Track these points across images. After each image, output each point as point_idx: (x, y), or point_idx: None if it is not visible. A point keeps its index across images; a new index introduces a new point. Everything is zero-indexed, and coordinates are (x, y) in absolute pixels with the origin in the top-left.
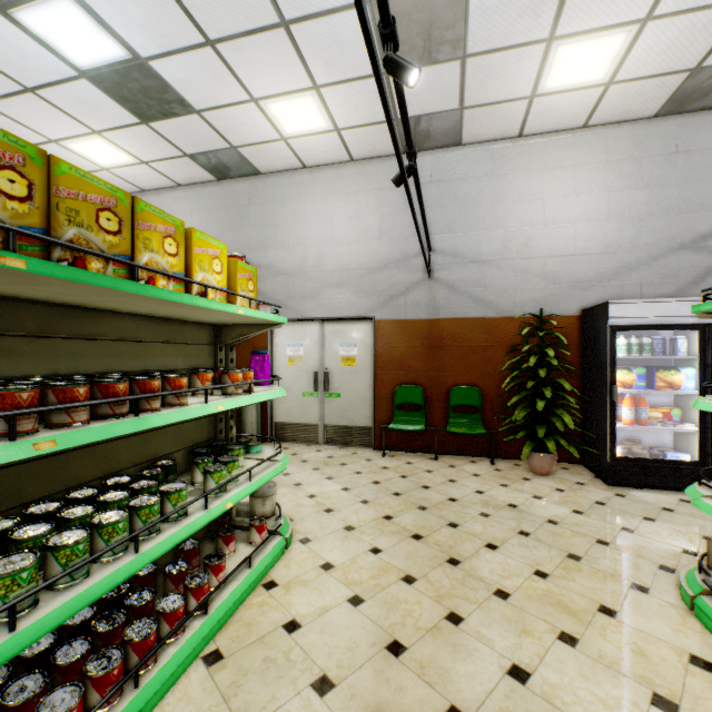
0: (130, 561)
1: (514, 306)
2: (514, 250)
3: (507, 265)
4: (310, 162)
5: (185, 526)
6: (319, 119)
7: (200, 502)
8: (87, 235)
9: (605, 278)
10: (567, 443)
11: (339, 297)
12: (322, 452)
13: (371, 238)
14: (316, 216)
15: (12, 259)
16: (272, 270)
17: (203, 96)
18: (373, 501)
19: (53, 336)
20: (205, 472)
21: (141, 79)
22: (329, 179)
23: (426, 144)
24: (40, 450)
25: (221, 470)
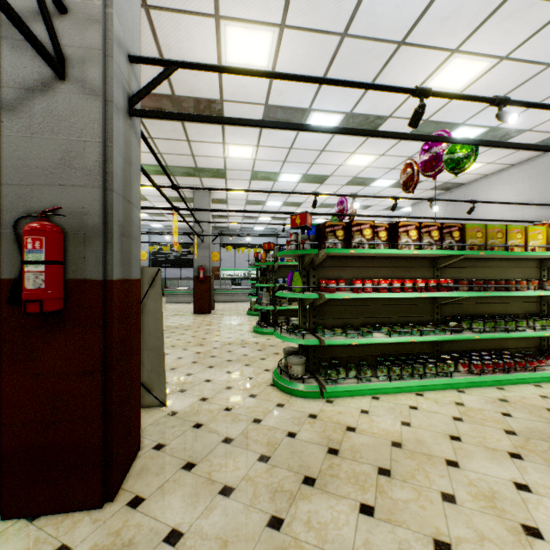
0: (505, 334)
1: None
2: None
3: None
4: None
5: (524, 333)
6: None
7: (531, 330)
8: (493, 241)
9: None
10: None
11: None
12: None
13: None
14: None
15: (481, 252)
16: None
17: (531, 123)
18: None
19: (476, 267)
20: (533, 320)
21: (492, 134)
22: None
23: None
24: (485, 295)
25: (542, 320)
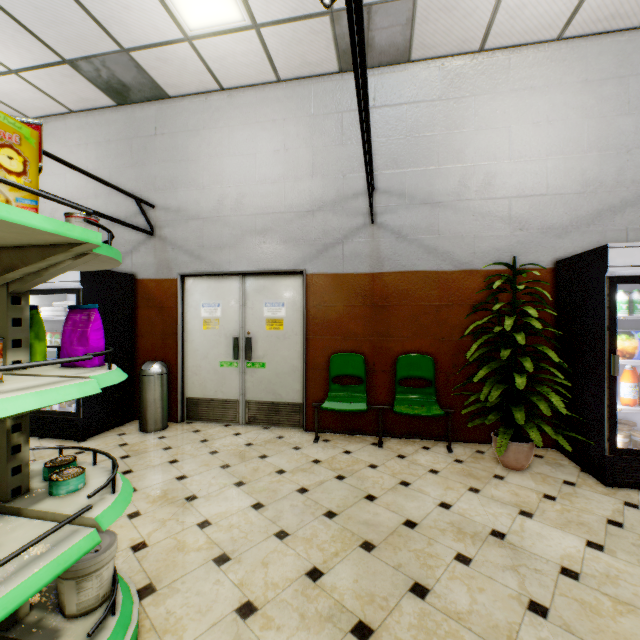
0: None
1: (474, 257)
2: (474, 189)
3: (466, 207)
4: (228, 82)
5: None
6: (230, 5)
7: None
8: None
9: (584, 223)
10: (552, 429)
11: (264, 246)
12: (240, 436)
13: (301, 175)
14: (236, 148)
15: None
16: (182, 214)
17: None
18: (294, 532)
19: None
20: None
21: None
22: (252, 104)
23: (368, 57)
24: None
25: None
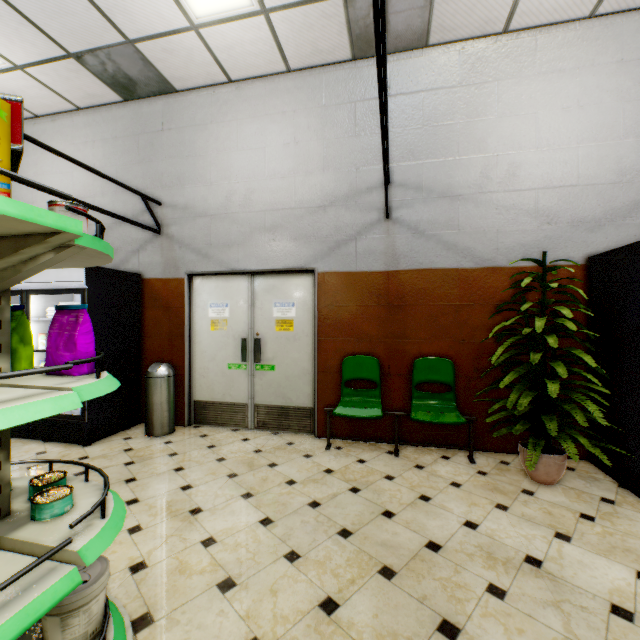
0: None
1: (497, 253)
2: (497, 181)
3: (488, 200)
4: (236, 73)
5: None
6: None
7: None
8: None
9: (619, 215)
10: (587, 441)
11: (273, 244)
12: (248, 442)
13: (312, 169)
14: (244, 142)
15: None
16: (189, 212)
17: None
18: (306, 553)
19: None
20: None
21: None
22: (260, 96)
23: None
24: None
25: None
